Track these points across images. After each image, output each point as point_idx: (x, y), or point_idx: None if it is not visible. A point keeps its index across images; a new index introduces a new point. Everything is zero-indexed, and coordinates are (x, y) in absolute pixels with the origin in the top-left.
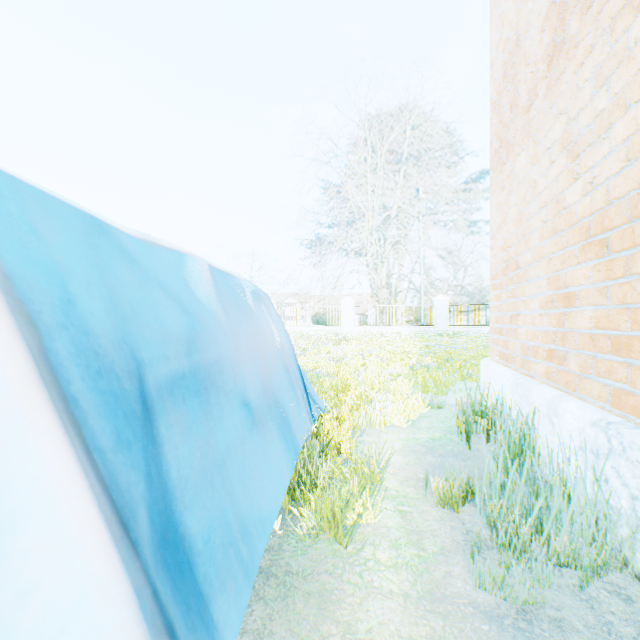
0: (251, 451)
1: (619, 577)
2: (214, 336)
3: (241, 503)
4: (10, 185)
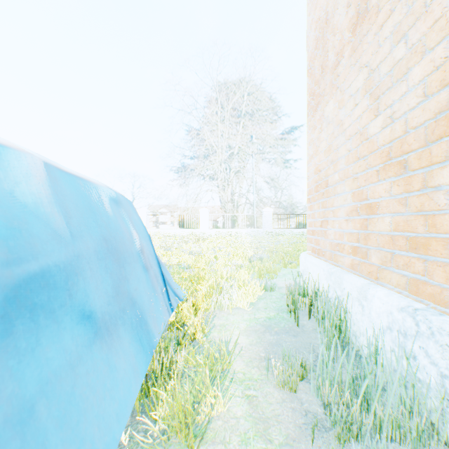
0: (88, 373)
1: (434, 447)
2: (37, 243)
3: None
4: None
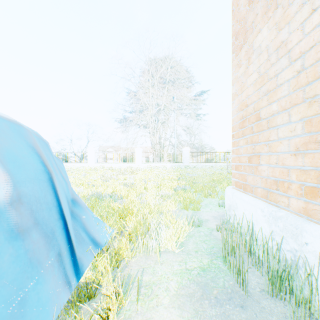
0: None
1: None
2: None
3: None
4: None
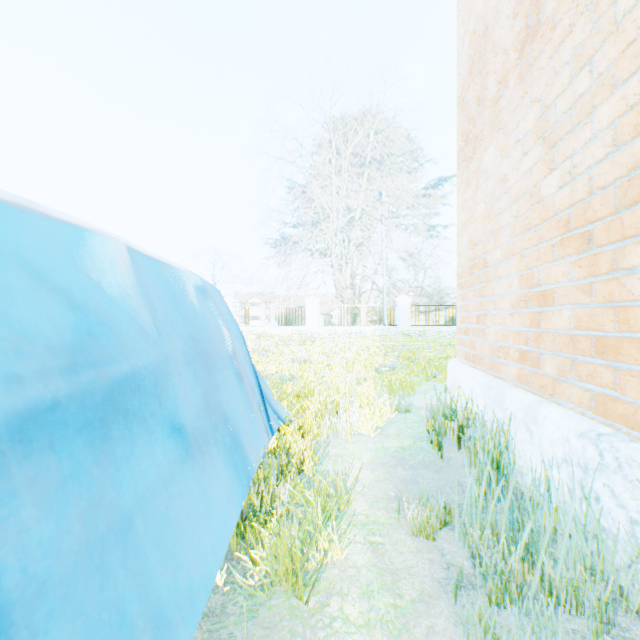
0: (181, 494)
1: (619, 614)
2: (127, 342)
3: (157, 579)
4: None
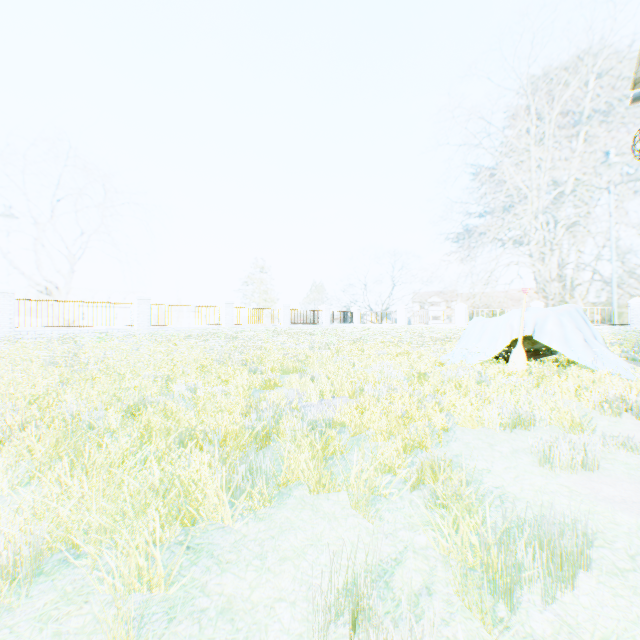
0: None
1: None
2: None
3: None
4: None
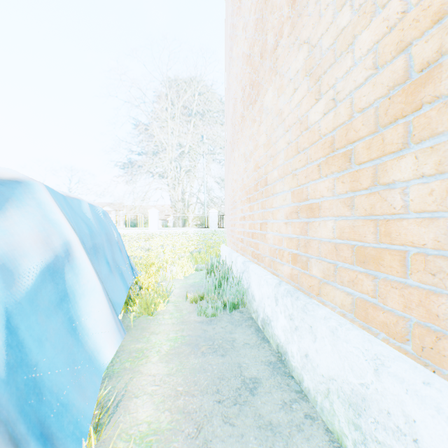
0: (112, 280)
1: (243, 308)
2: (96, 234)
3: (112, 295)
4: (54, 192)
